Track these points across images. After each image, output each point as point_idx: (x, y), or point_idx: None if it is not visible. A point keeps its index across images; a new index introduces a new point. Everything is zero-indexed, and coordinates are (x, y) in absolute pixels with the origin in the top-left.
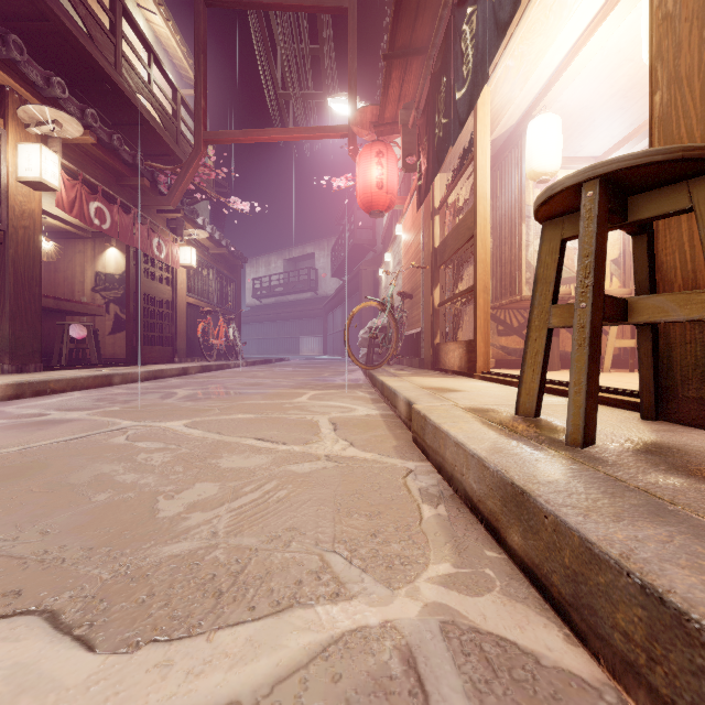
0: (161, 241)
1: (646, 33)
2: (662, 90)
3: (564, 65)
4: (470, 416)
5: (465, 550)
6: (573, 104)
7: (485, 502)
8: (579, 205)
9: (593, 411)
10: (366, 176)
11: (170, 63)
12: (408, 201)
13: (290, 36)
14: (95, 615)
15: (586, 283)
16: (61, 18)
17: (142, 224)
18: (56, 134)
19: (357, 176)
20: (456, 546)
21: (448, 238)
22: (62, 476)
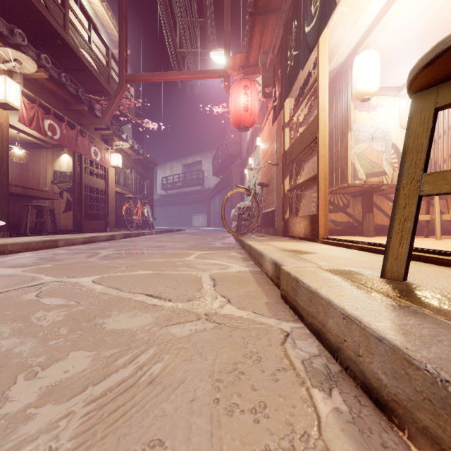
0: (97, 149)
1: None
2: None
3: (383, 12)
4: (340, 279)
5: None
6: (386, 45)
7: (410, 410)
8: None
9: None
10: (236, 103)
11: (105, 32)
12: (265, 120)
13: (184, 11)
14: None
15: None
16: None
17: (83, 136)
18: (18, 70)
19: (230, 103)
20: None
21: (295, 142)
22: None
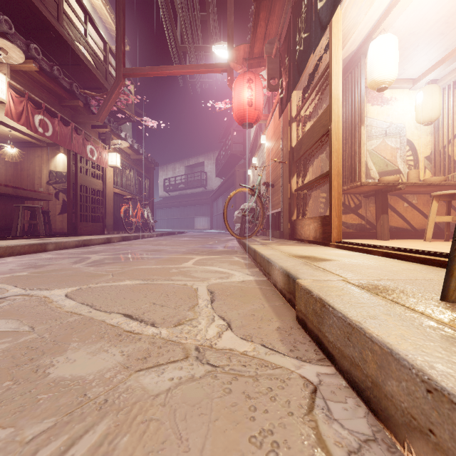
0: (93, 148)
1: None
2: None
3: None
4: (385, 303)
5: None
6: (404, 30)
7: None
8: None
9: None
10: (239, 97)
11: (103, 27)
12: (270, 116)
13: (185, 4)
14: None
15: None
16: None
17: (78, 134)
18: (5, 61)
19: (233, 98)
20: None
21: (304, 138)
22: None
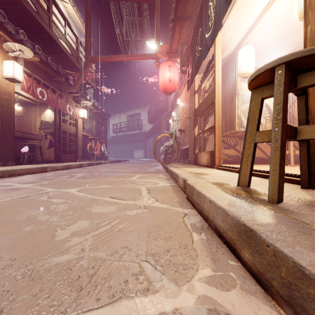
0: (70, 106)
1: (296, 4)
2: (311, 24)
3: (256, 22)
4: (215, 187)
5: (217, 260)
6: (259, 41)
7: (227, 233)
8: (271, 80)
9: (282, 184)
10: (163, 76)
11: (75, 26)
12: (182, 87)
13: (129, 13)
14: (6, 304)
15: (278, 118)
16: (23, 3)
17: (61, 98)
18: (21, 56)
19: (159, 76)
20: (212, 258)
21: (201, 104)
22: (11, 217)
